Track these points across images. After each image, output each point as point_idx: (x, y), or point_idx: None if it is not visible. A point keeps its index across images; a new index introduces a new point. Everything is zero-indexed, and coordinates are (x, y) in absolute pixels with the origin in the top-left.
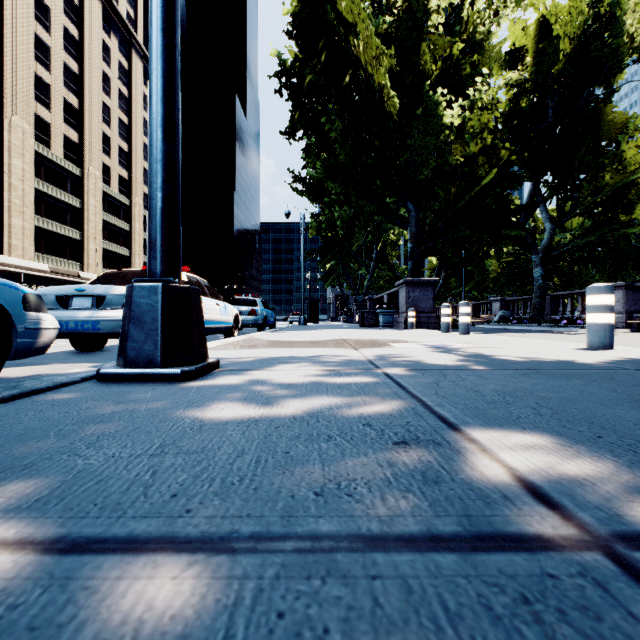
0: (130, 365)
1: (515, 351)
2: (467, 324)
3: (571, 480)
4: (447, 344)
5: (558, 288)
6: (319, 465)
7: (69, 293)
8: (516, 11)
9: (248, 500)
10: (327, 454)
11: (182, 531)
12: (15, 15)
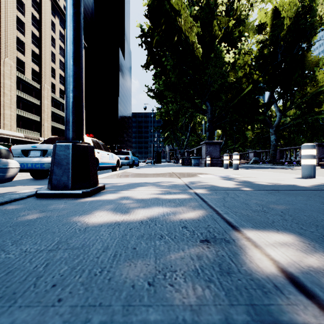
0: (54, 188)
1: (264, 179)
2: (237, 164)
3: (316, 271)
4: (227, 175)
5: (283, 146)
6: (153, 258)
7: (28, 148)
8: (262, 4)
9: (103, 289)
10: (159, 249)
11: (50, 321)
12: (6, 7)
